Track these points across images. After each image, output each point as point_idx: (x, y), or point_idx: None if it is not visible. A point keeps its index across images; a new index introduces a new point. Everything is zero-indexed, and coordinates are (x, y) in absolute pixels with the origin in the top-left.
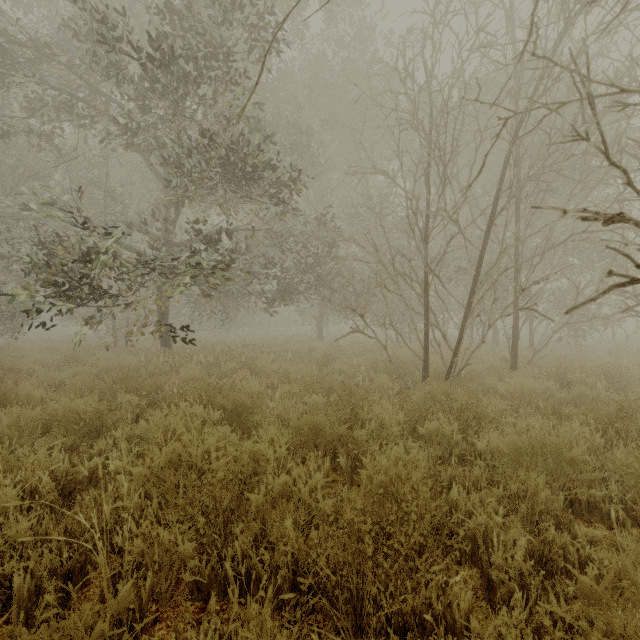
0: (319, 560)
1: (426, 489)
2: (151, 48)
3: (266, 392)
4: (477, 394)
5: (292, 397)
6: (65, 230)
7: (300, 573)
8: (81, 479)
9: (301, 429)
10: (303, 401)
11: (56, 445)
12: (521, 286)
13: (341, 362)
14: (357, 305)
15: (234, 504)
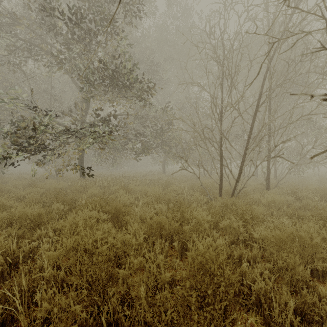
0: (161, 315)
1: (229, 268)
2: (71, 14)
3: (134, 202)
4: (251, 204)
5: (148, 205)
6: (30, 116)
7: (149, 324)
8: (24, 255)
9: (152, 225)
10: (154, 207)
11: (13, 234)
12: (274, 144)
13: (175, 186)
14: (183, 155)
15: (111, 272)
